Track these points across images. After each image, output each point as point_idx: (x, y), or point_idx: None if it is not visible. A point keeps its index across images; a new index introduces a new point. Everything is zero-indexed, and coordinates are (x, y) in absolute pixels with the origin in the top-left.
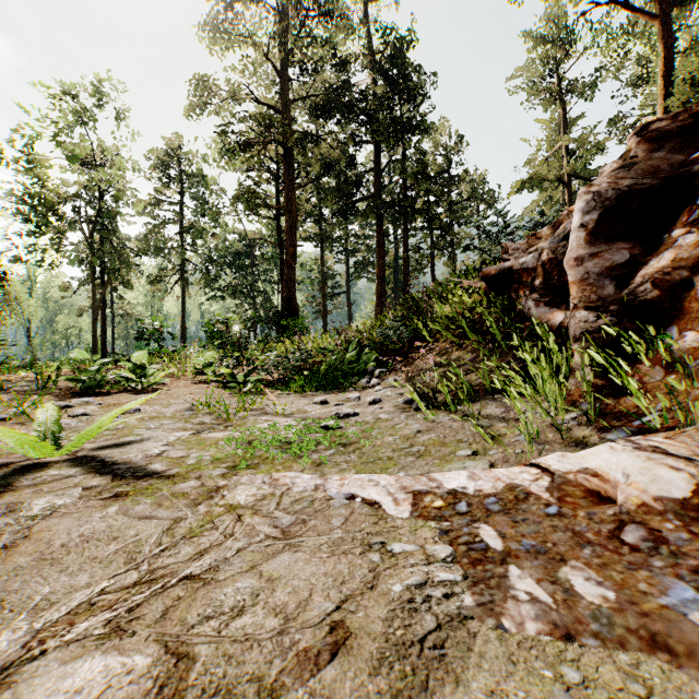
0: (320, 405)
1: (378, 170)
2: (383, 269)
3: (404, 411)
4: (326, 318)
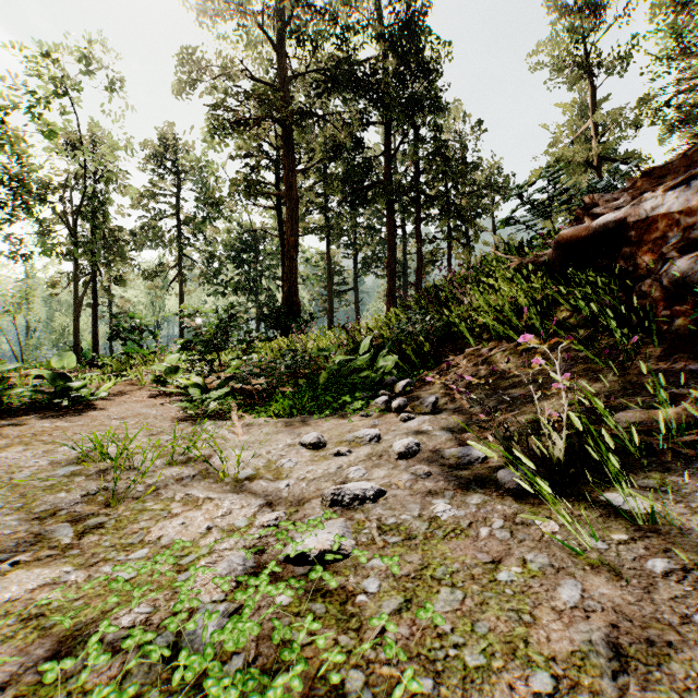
0: (310, 451)
1: (388, 154)
2: (394, 261)
3: (487, 494)
4: (331, 316)
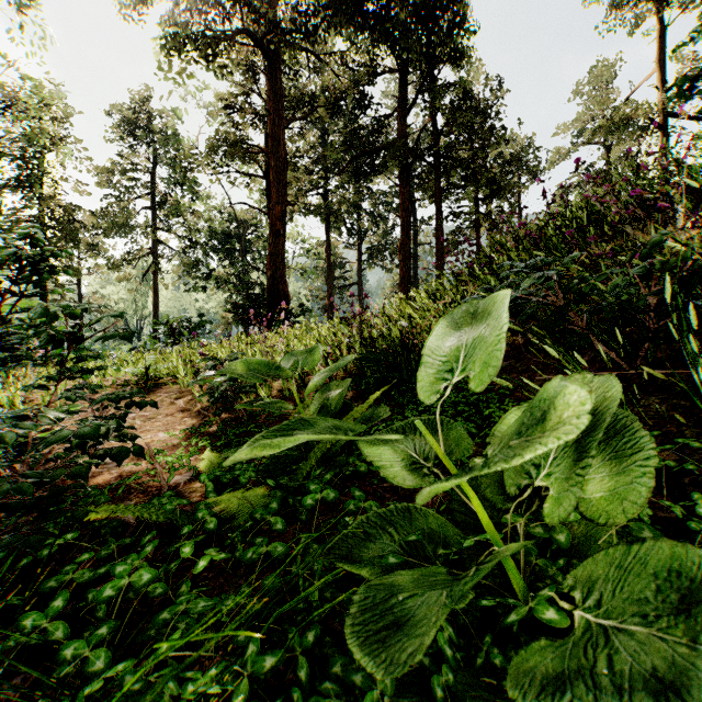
0: None
1: (401, 110)
2: (408, 243)
3: None
4: (331, 313)
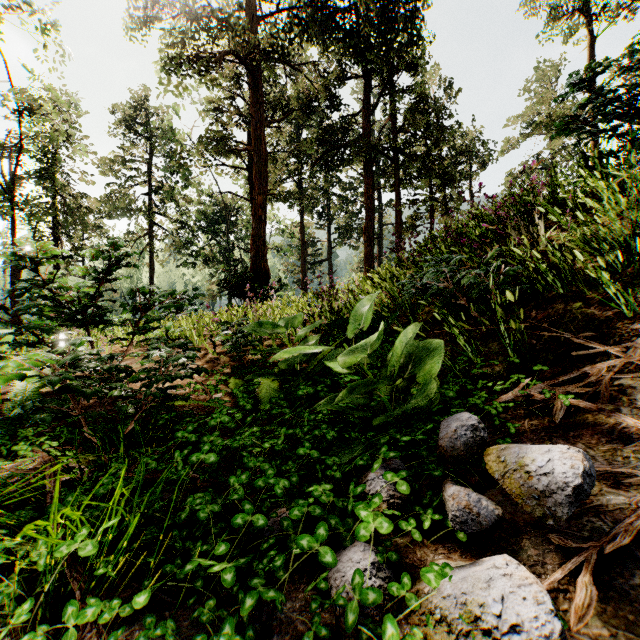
0: None
1: (365, 111)
2: (372, 226)
3: None
4: (305, 286)
